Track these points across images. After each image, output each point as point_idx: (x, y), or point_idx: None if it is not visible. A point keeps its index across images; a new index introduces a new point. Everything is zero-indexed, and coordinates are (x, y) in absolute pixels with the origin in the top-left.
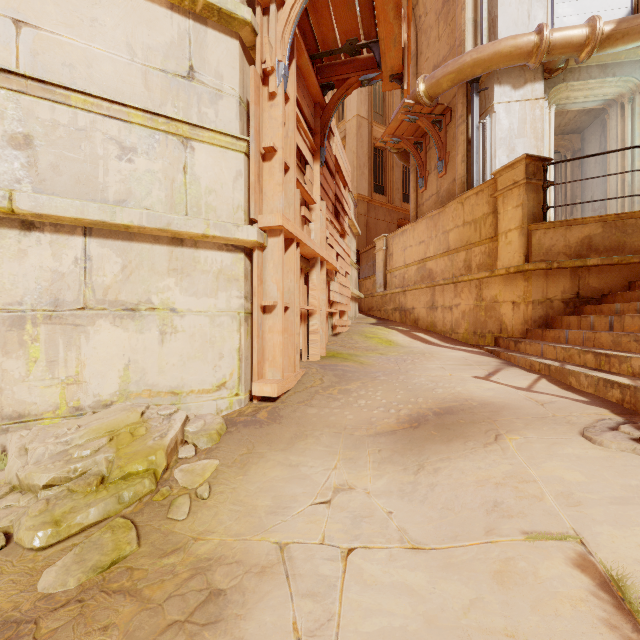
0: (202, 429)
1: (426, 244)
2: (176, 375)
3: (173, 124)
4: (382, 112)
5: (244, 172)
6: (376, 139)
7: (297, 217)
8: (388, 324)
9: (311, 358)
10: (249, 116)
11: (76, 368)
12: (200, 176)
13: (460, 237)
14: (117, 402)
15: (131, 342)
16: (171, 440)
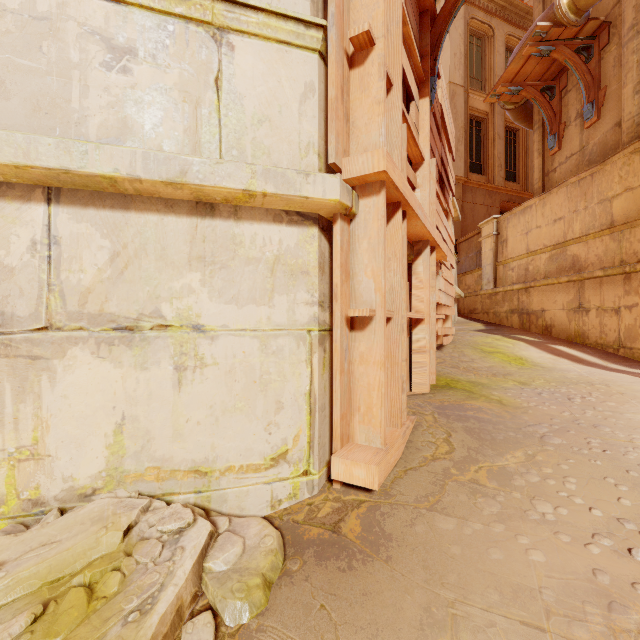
0: (236, 567)
1: (566, 221)
2: (202, 441)
3: (196, 2)
4: (480, 76)
5: (318, 86)
6: (473, 109)
7: (402, 170)
8: (504, 331)
9: (415, 389)
10: (326, 3)
11: (33, 432)
12: (243, 94)
13: (637, 204)
14: (103, 490)
15: (126, 385)
16: (162, 618)
